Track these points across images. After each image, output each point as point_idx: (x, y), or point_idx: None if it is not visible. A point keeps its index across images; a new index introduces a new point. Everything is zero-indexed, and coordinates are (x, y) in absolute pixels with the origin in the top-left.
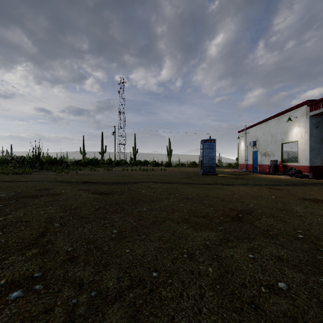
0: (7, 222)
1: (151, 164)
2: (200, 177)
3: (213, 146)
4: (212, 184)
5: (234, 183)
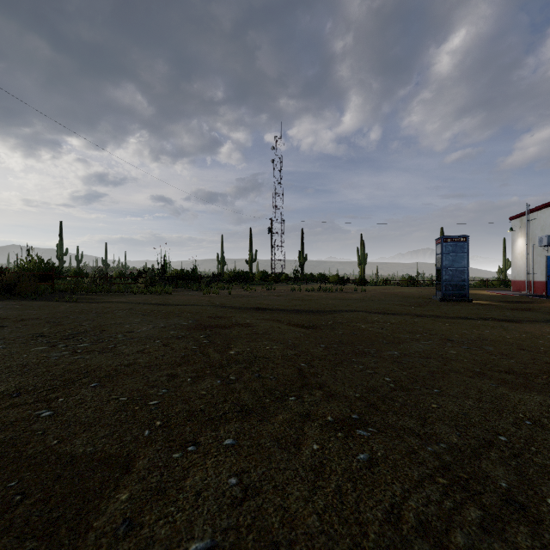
0: (245, 356)
1: (331, 280)
2: (439, 305)
3: (462, 248)
4: (475, 319)
5: (519, 318)
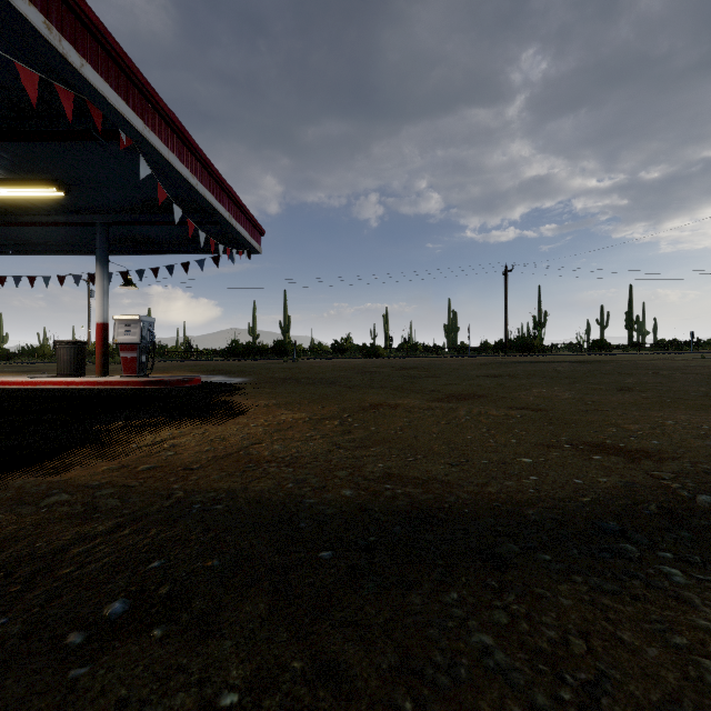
0: None
1: None
2: None
3: None
4: None
5: None
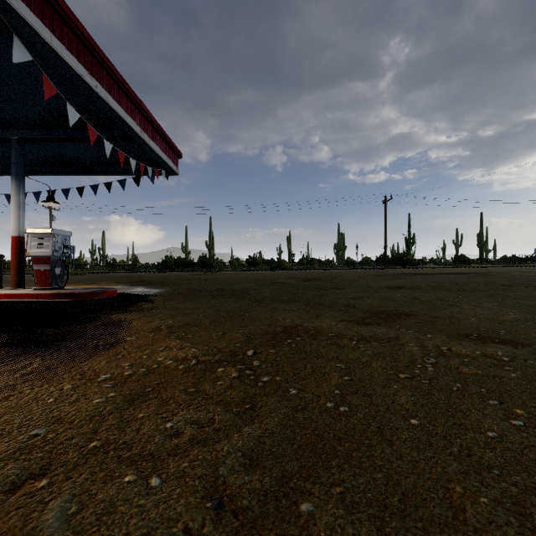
0: None
1: None
2: None
3: None
4: None
5: None
